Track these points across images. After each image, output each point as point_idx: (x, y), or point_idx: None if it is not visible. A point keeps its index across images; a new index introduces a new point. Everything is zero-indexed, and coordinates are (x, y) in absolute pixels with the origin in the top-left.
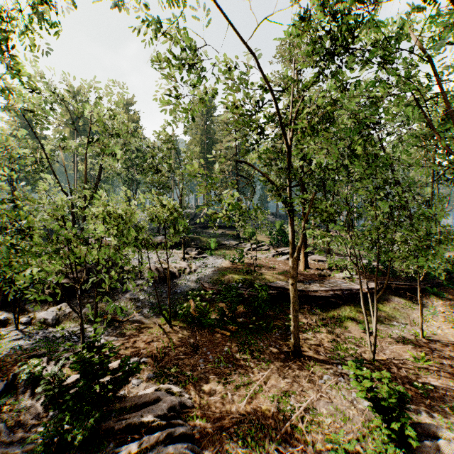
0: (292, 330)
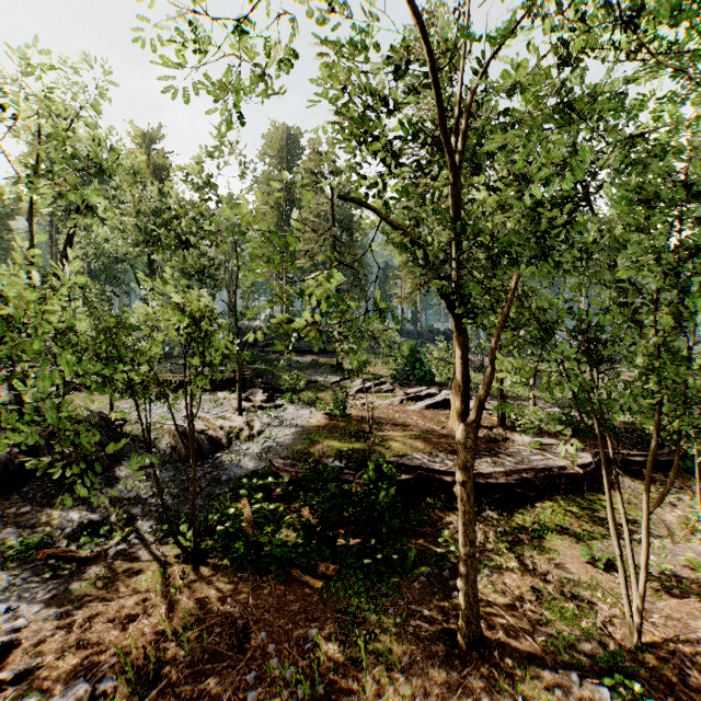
0: (463, 586)
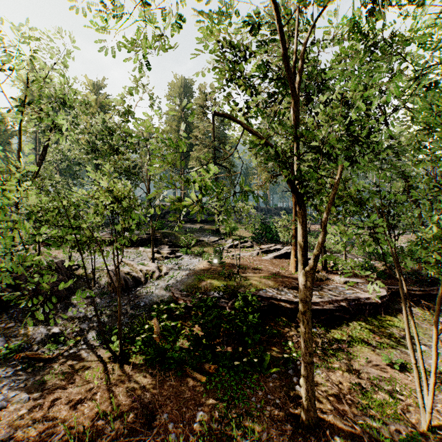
0: (304, 384)
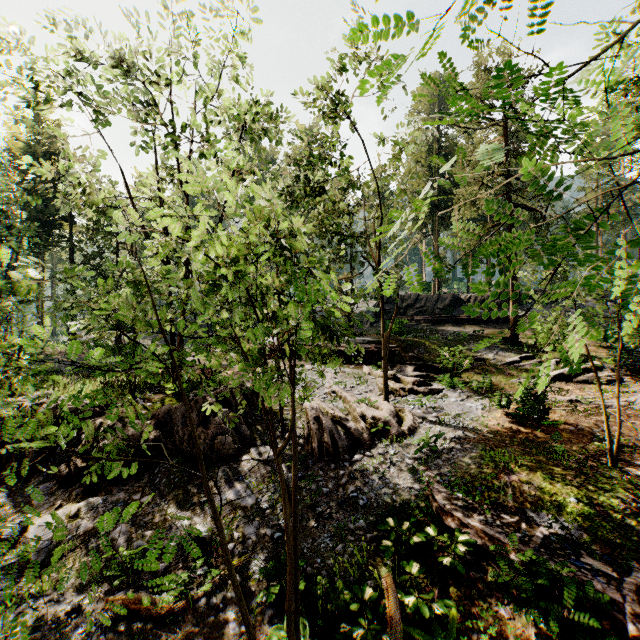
0: None
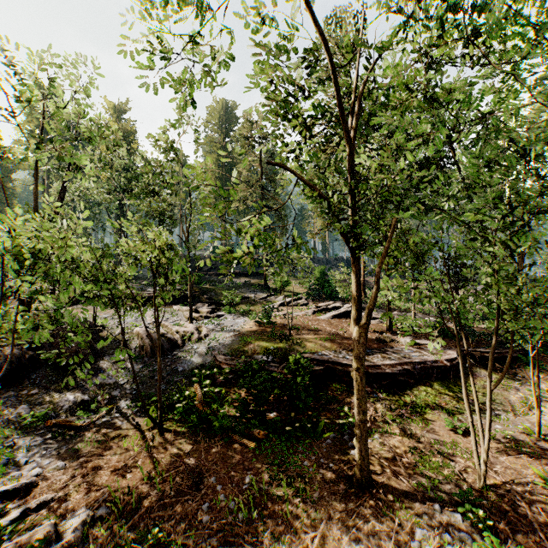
0: (357, 443)
